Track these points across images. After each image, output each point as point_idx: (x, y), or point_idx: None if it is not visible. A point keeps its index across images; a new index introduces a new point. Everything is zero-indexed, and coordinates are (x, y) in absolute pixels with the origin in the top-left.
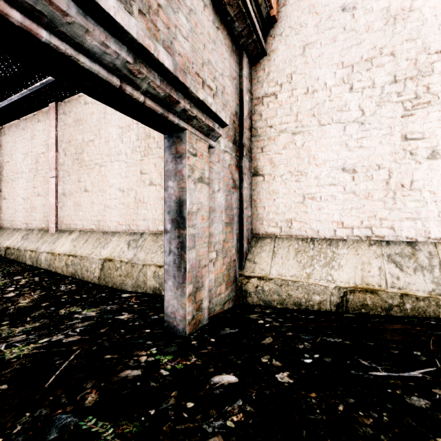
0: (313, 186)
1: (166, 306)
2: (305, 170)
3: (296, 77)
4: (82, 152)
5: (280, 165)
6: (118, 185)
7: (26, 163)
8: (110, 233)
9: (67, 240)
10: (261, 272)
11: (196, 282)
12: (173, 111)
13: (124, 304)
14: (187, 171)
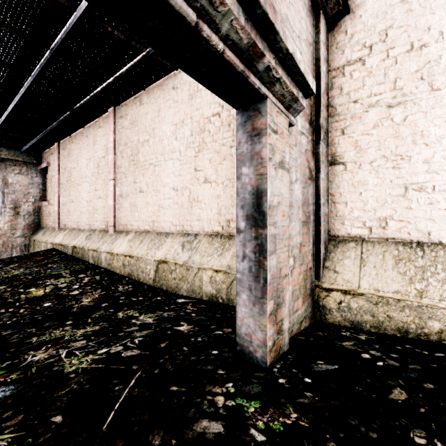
0: (421, 173)
1: (238, 326)
2: (408, 153)
3: (394, 32)
4: (137, 153)
5: (368, 149)
6: (172, 184)
7: (89, 168)
8: (164, 234)
9: (124, 240)
10: (346, 284)
11: (277, 296)
12: (255, 69)
13: (181, 312)
14: (267, 152)
